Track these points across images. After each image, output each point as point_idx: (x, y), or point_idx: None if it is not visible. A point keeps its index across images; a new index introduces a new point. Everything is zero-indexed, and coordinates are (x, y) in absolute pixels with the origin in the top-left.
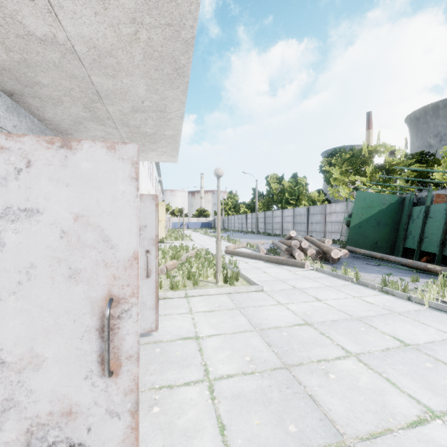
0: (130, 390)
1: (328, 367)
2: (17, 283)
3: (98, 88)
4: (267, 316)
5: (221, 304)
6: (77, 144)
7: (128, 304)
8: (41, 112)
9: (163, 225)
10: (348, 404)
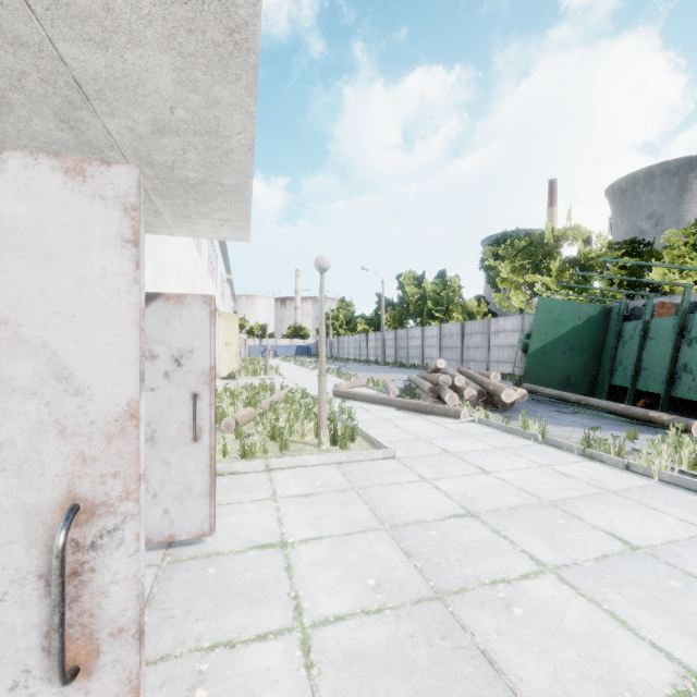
0: None
1: (510, 594)
2: None
3: (78, 73)
4: (404, 501)
5: (326, 481)
6: None
7: (116, 517)
8: None
9: (233, 350)
10: (550, 666)
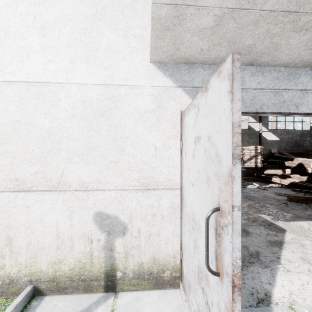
0: (227, 308)
1: None
2: (196, 179)
3: (281, 8)
4: None
5: None
6: (208, 85)
7: (227, 220)
8: (278, 61)
9: None
10: None
